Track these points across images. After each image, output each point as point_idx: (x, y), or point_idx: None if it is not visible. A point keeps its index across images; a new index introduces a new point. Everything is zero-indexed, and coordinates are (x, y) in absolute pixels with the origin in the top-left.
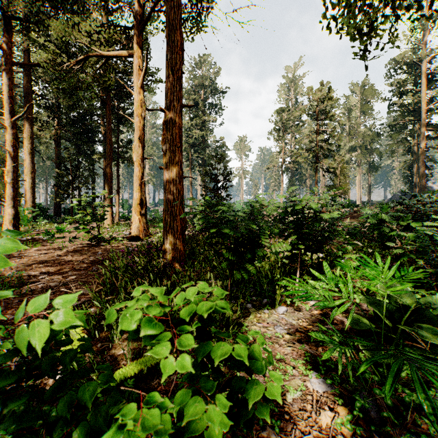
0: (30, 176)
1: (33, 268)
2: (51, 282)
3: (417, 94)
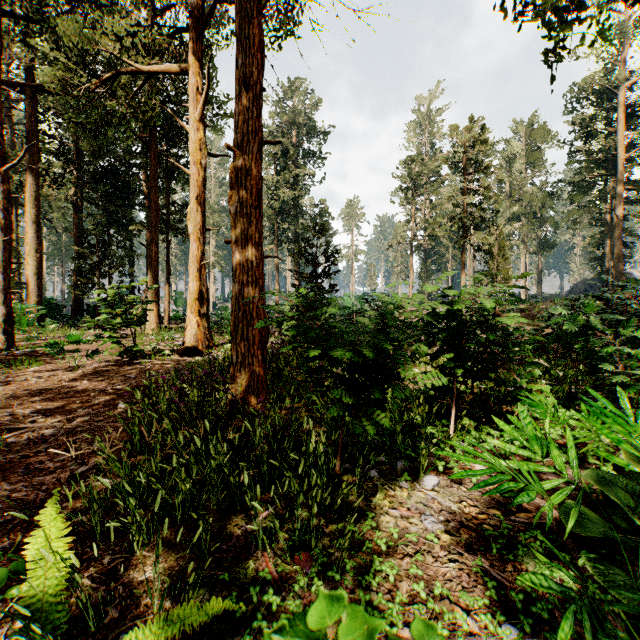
0: (34, 257)
1: (22, 403)
2: (47, 428)
3: (610, 137)
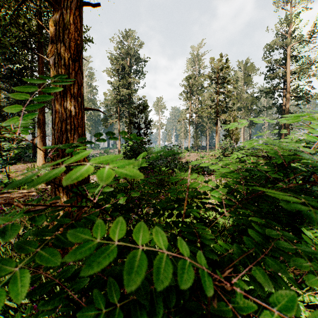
0: None
1: None
2: None
3: (284, 70)
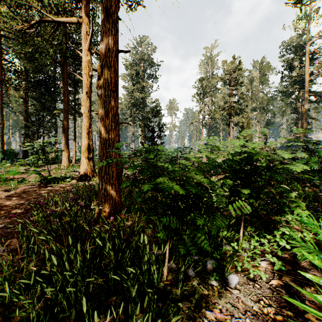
0: None
1: None
2: None
3: (302, 69)
